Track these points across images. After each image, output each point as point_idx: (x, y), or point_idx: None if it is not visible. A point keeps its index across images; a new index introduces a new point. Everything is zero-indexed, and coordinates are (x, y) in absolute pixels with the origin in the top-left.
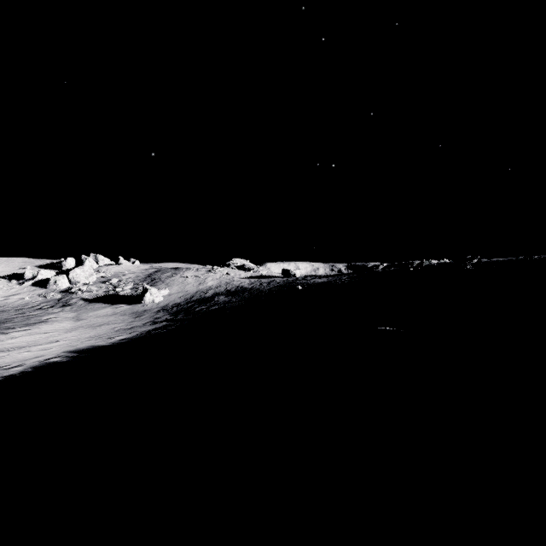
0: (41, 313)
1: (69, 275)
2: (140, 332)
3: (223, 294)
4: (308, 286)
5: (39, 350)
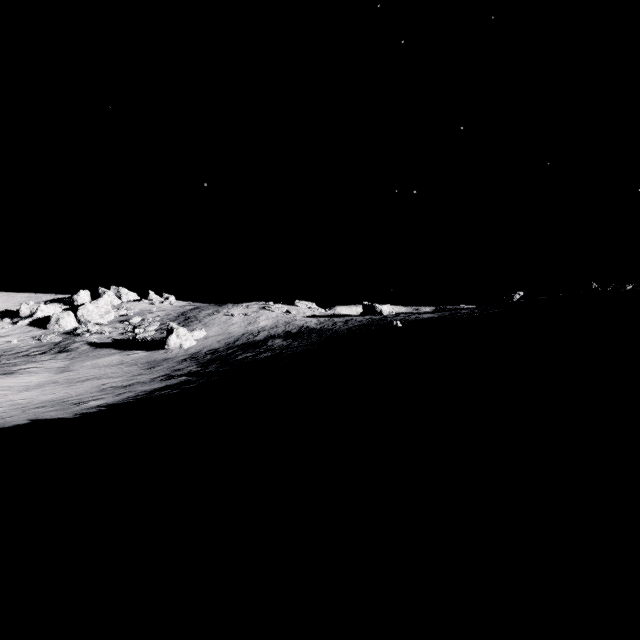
0: (21, 361)
1: (78, 311)
2: (136, 392)
3: (281, 337)
4: (410, 322)
5: None
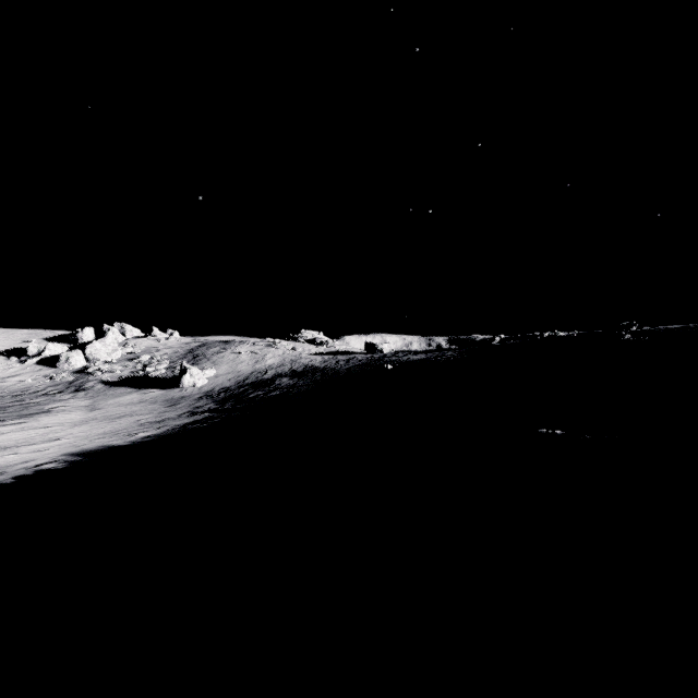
0: (45, 400)
1: (86, 350)
2: (172, 426)
3: (287, 376)
4: (400, 364)
5: (30, 451)
